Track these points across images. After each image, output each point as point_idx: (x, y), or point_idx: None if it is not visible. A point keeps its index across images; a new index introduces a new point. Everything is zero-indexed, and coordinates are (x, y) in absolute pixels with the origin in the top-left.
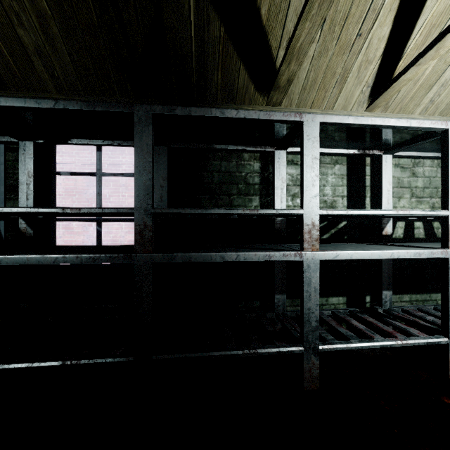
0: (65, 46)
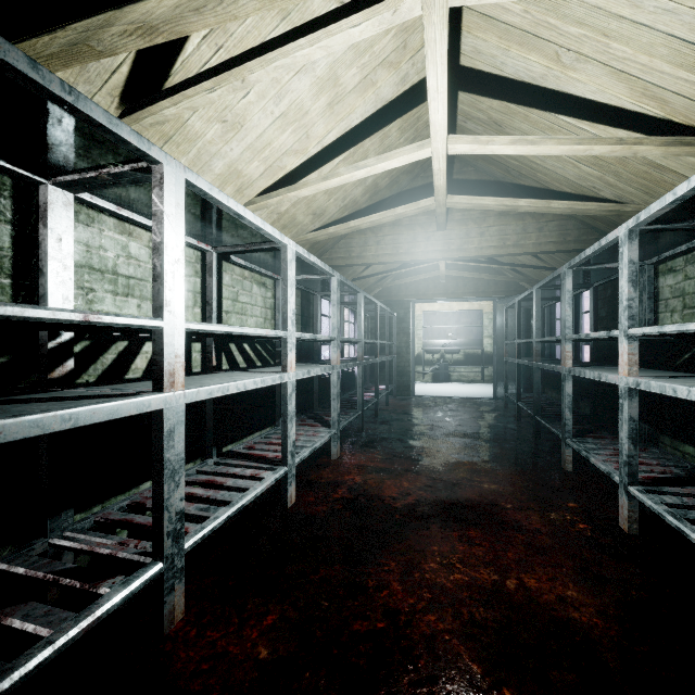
0: None
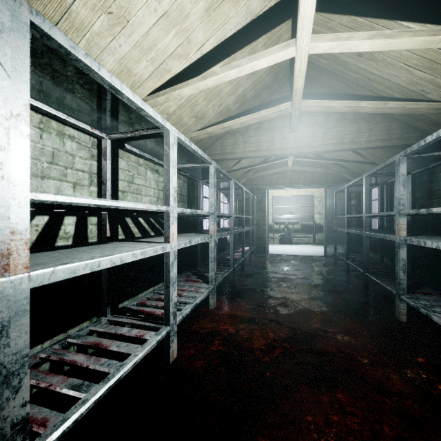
0: None
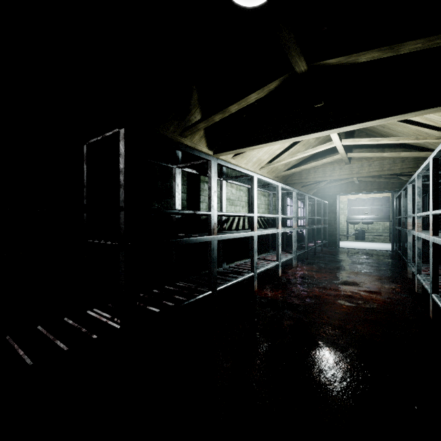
0: None
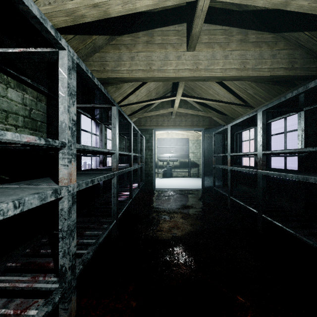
0: (258, 87)
